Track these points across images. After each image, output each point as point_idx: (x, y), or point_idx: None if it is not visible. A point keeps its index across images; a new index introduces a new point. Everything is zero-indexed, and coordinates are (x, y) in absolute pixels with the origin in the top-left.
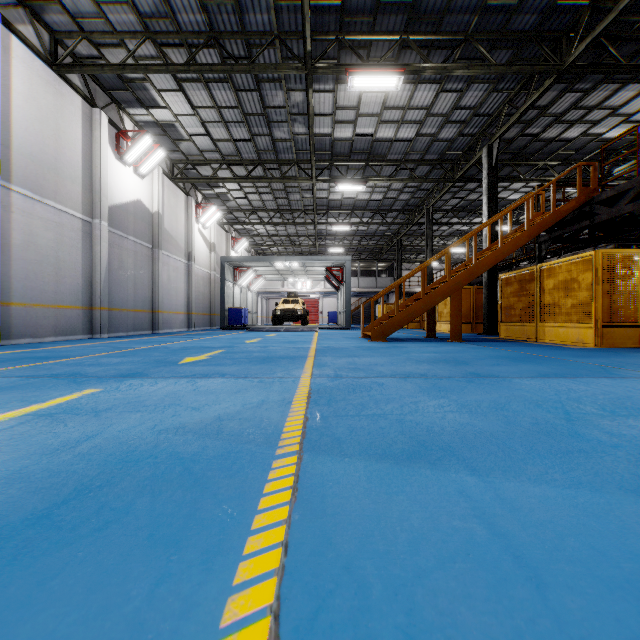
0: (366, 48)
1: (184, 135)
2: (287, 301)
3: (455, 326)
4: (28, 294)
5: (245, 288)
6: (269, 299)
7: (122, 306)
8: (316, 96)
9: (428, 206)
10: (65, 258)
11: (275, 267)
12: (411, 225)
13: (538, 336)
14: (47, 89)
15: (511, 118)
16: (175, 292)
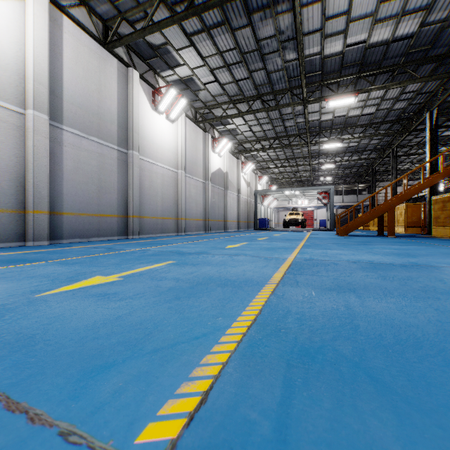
0: (337, 83)
1: (239, 132)
2: (292, 213)
3: (390, 228)
4: (189, 215)
5: (266, 206)
6: (279, 211)
7: (214, 219)
8: (309, 105)
9: (393, 147)
10: (198, 199)
11: (285, 194)
12: (382, 159)
13: None
14: (194, 132)
15: (443, 95)
16: (232, 211)
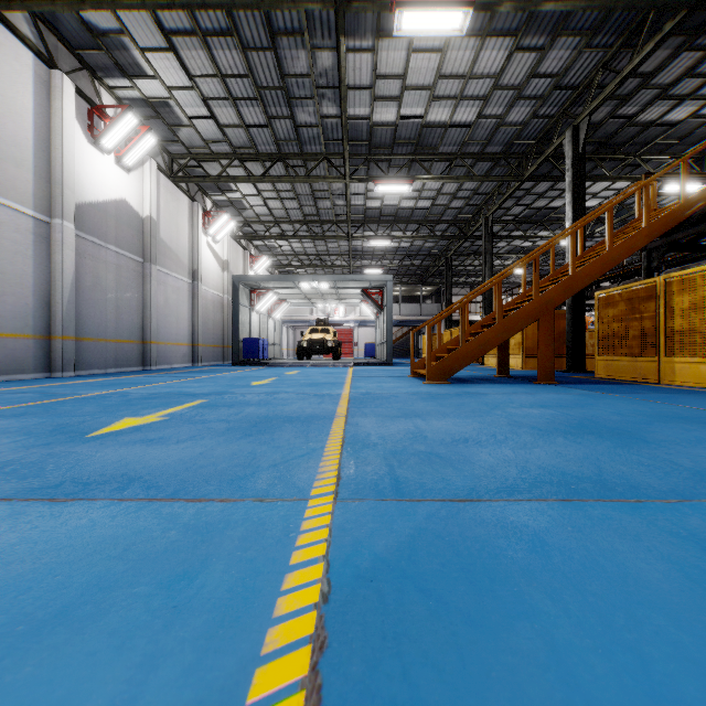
0: None
1: (183, 118)
2: (315, 330)
3: (545, 362)
4: None
5: (265, 315)
6: (296, 329)
7: (98, 335)
8: (350, 59)
9: (487, 214)
10: (6, 268)
11: (301, 289)
12: (464, 239)
13: (661, 376)
14: None
15: (608, 86)
16: (175, 318)
